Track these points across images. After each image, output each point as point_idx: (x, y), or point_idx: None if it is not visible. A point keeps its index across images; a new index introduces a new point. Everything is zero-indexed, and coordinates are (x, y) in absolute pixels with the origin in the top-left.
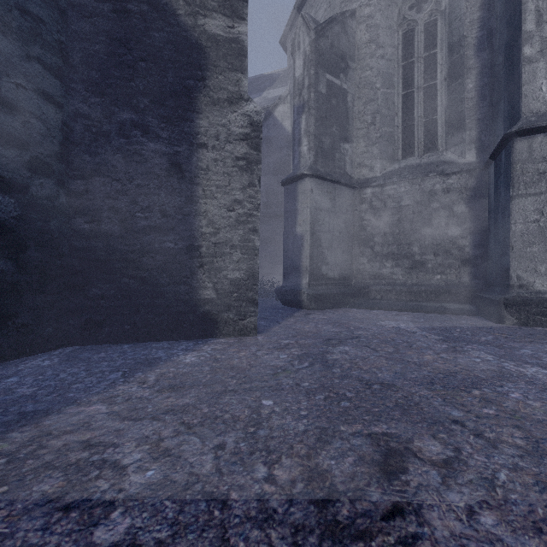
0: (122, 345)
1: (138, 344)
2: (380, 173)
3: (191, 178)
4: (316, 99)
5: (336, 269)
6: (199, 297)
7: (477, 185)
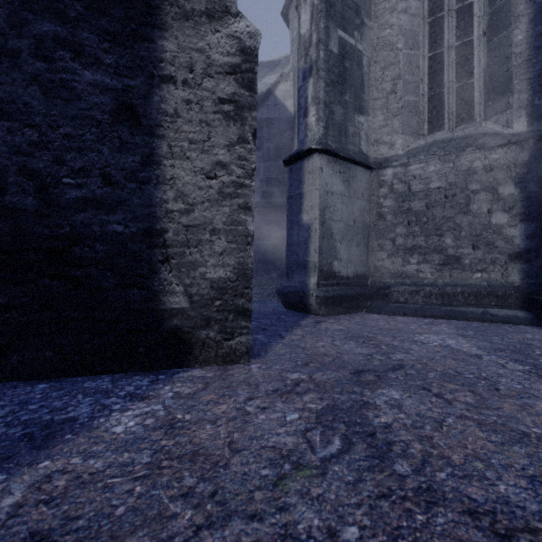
0: (36, 384)
1: (63, 382)
2: (402, 150)
3: (150, 127)
4: (326, 59)
5: (350, 266)
6: (163, 306)
7: (530, 160)
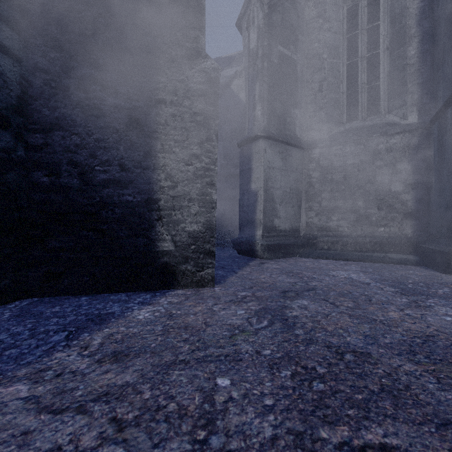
0: (80, 297)
1: (97, 296)
2: (327, 135)
3: (149, 132)
4: (269, 68)
5: (287, 222)
6: (157, 249)
7: (419, 144)
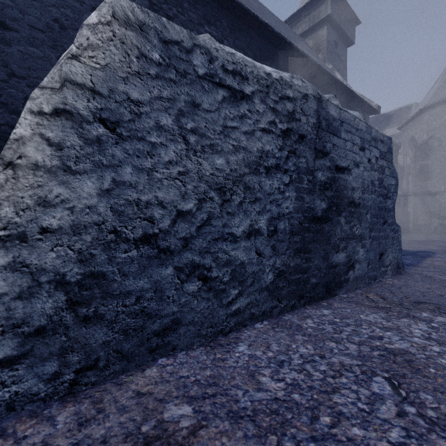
0: None
1: None
2: (443, 189)
3: None
4: (415, 171)
5: (423, 222)
6: None
7: None
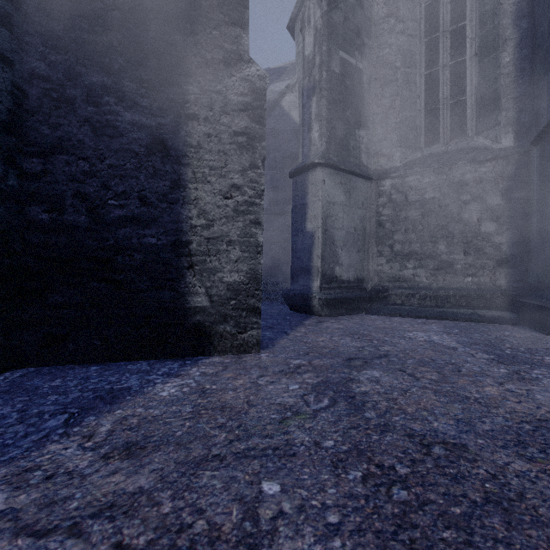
0: (89, 367)
1: (110, 365)
2: (400, 162)
3: (177, 157)
4: (329, 79)
5: (350, 271)
6: (188, 304)
7: (516, 174)
